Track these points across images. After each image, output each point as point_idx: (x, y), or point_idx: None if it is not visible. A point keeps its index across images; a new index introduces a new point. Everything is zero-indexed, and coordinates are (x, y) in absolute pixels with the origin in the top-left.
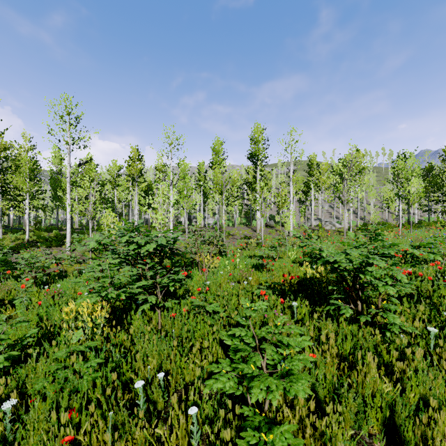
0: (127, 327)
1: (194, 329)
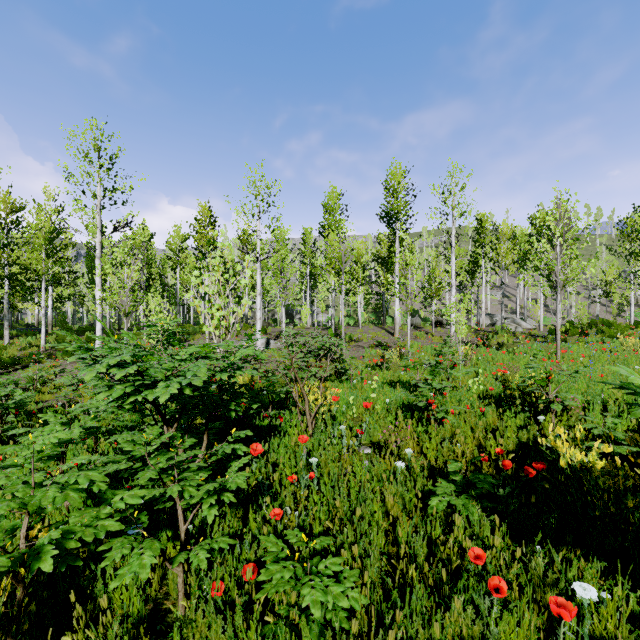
0: (96, 608)
1: None
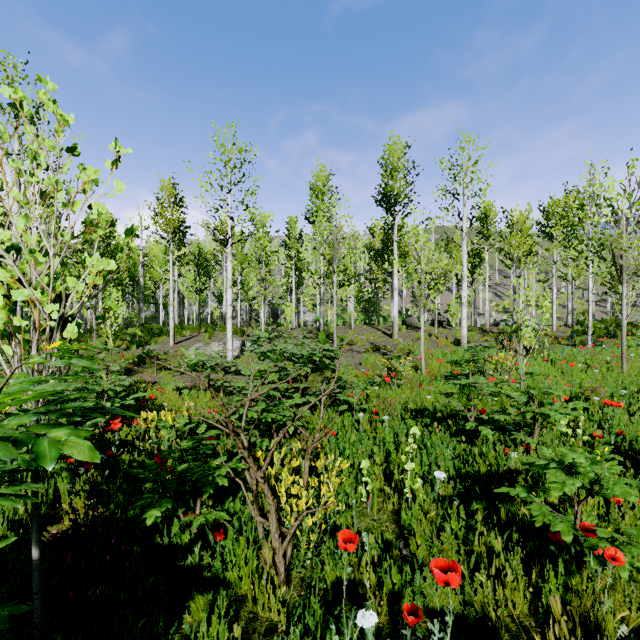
0: None
1: None
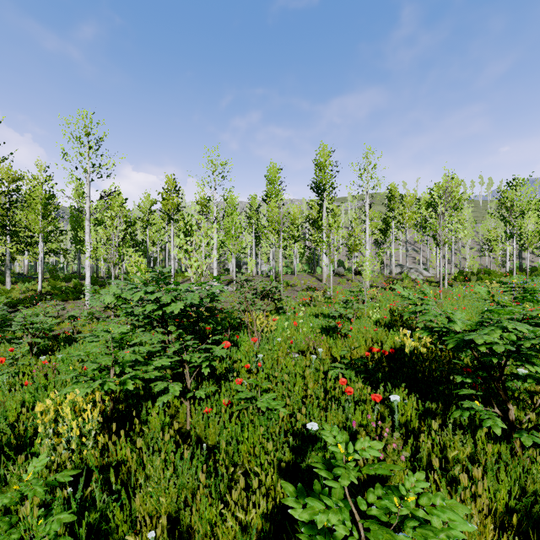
0: (141, 426)
1: (238, 439)
